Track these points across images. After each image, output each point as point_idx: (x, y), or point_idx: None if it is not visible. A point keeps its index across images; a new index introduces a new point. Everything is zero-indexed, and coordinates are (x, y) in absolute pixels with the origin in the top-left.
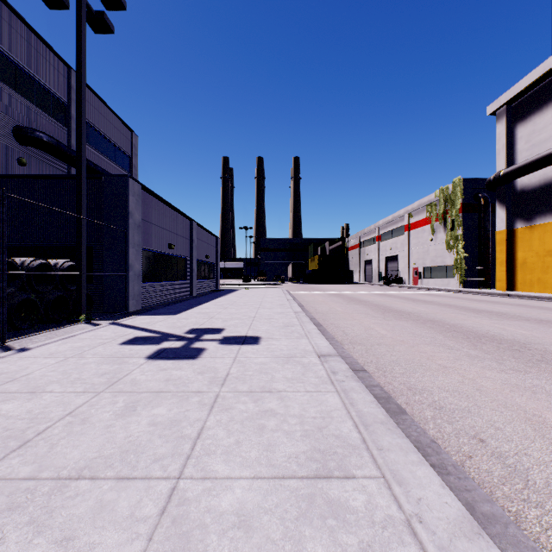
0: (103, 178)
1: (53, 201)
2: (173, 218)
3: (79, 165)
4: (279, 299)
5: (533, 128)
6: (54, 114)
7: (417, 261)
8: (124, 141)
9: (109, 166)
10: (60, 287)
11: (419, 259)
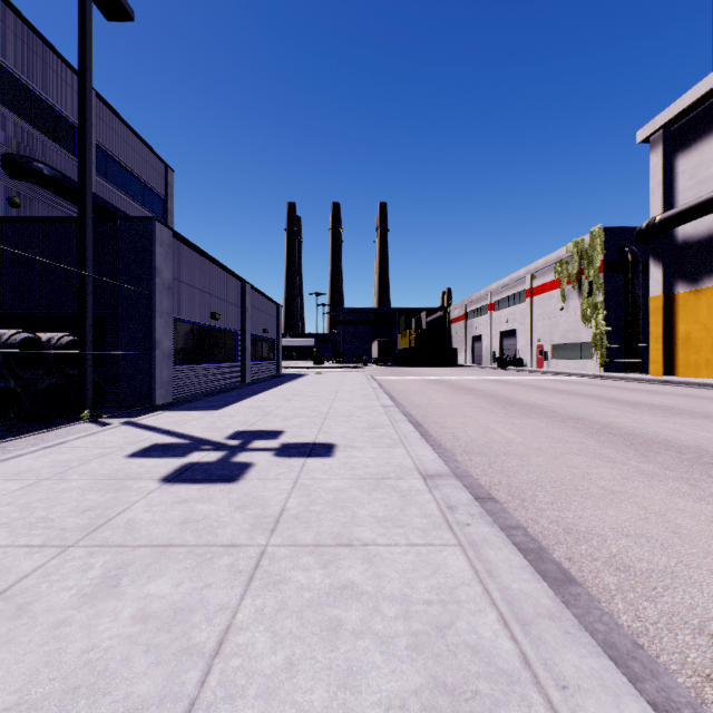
0: (120, 221)
1: (50, 253)
2: (219, 278)
3: (82, 200)
4: (362, 388)
5: (700, 160)
6: (60, 139)
7: (543, 337)
8: (156, 177)
9: (135, 211)
10: (56, 372)
11: (545, 334)
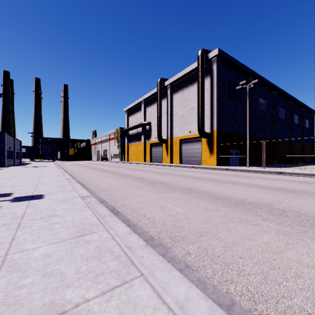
0: None
1: None
2: (10, 138)
3: None
4: (52, 164)
5: (131, 119)
6: None
7: (112, 152)
8: None
9: None
10: None
11: (112, 151)
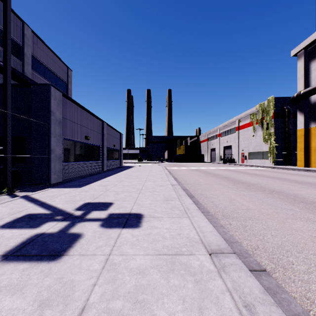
0: (32, 86)
1: None
2: (89, 119)
3: (5, 71)
4: (160, 173)
5: None
6: (12, 51)
7: (244, 149)
8: (63, 73)
9: None
10: None
11: (245, 147)
